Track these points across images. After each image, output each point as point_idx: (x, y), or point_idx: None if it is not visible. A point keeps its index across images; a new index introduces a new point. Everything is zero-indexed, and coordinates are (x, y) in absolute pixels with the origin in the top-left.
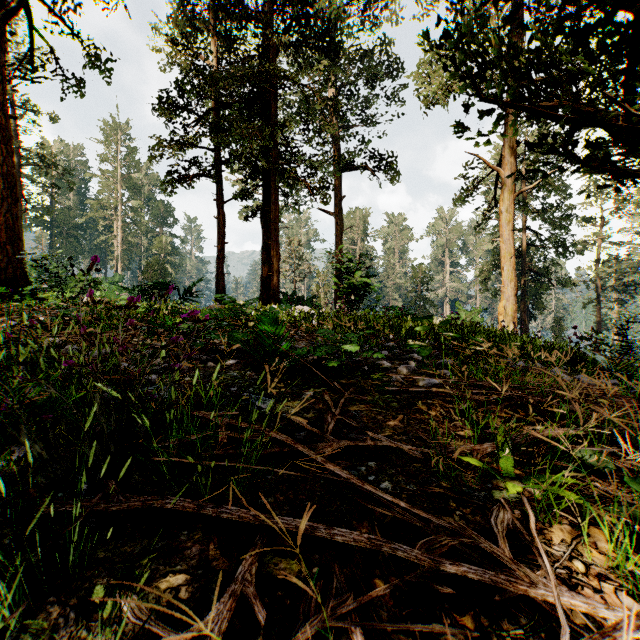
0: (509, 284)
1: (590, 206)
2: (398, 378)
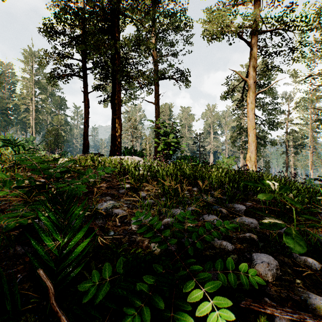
0: (252, 144)
1: (283, 105)
2: (286, 321)
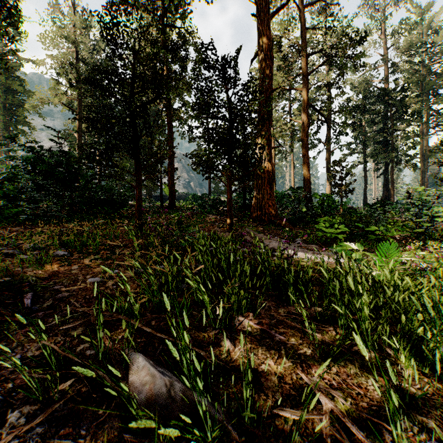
0: None
1: None
2: None
